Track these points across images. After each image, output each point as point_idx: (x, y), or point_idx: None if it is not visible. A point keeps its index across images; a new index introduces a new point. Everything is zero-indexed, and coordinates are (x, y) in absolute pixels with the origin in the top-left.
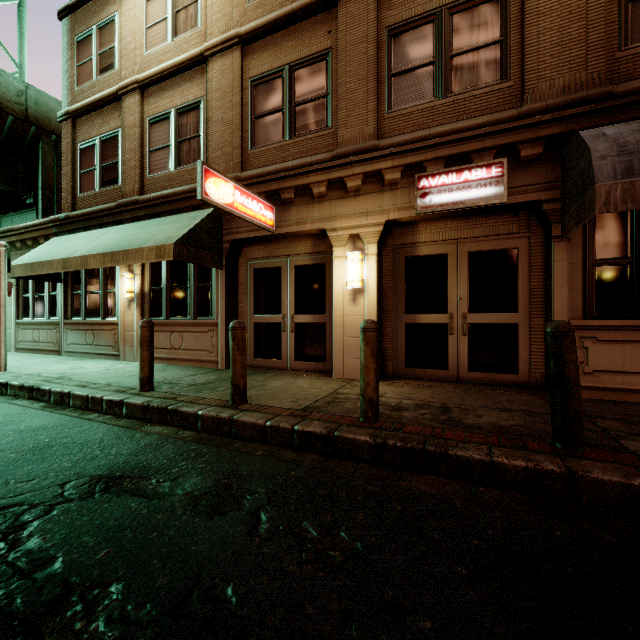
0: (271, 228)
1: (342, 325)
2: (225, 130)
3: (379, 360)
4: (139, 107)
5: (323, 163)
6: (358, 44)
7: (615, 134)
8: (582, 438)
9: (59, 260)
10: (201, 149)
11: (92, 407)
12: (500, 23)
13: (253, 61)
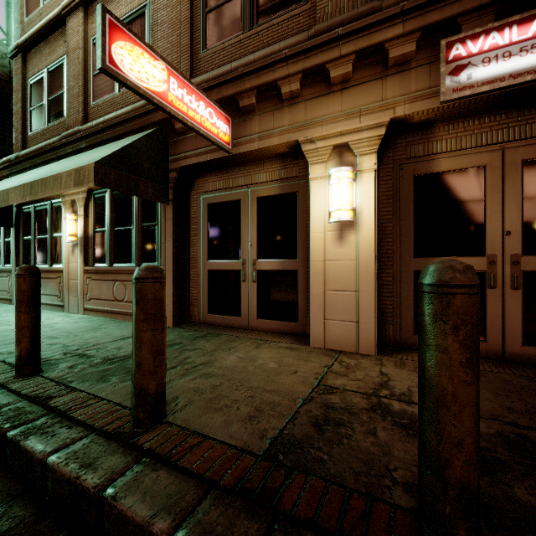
0: (226, 145)
1: (323, 273)
2: (172, 32)
3: (377, 324)
4: (82, 26)
5: (296, 45)
6: None
7: None
8: None
9: None
10: None
11: None
12: None
13: None
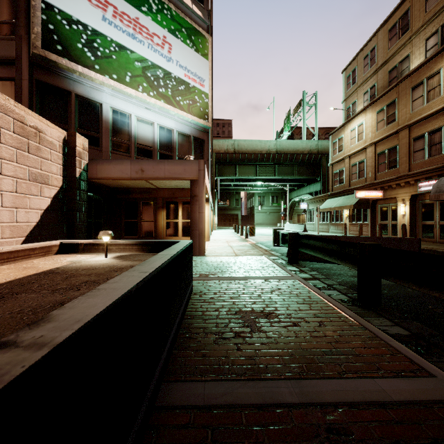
0: (381, 197)
1: (400, 225)
2: (370, 169)
3: (411, 235)
4: (348, 162)
5: (393, 180)
6: (404, 144)
7: (441, 181)
8: None
9: (329, 208)
10: (364, 173)
11: None
12: (441, 137)
13: (378, 148)
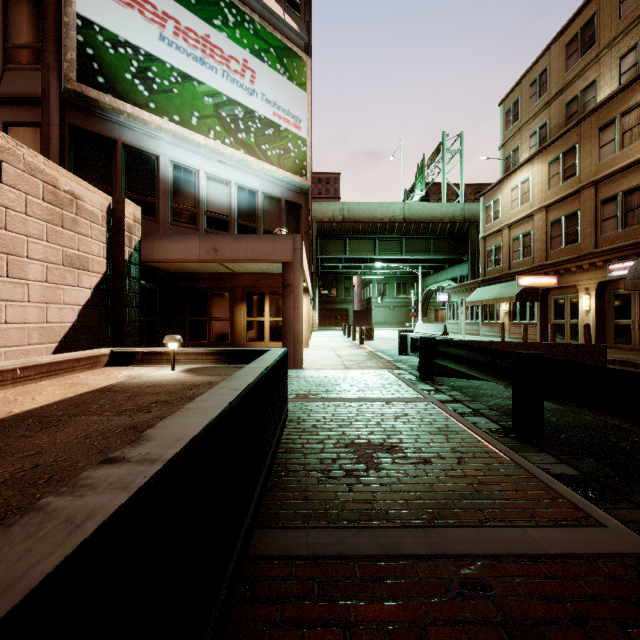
0: (554, 285)
1: (582, 325)
2: (539, 244)
3: (598, 340)
4: (508, 234)
5: (572, 260)
6: (588, 209)
7: None
8: None
9: (479, 301)
10: (531, 251)
11: None
12: None
13: (550, 214)
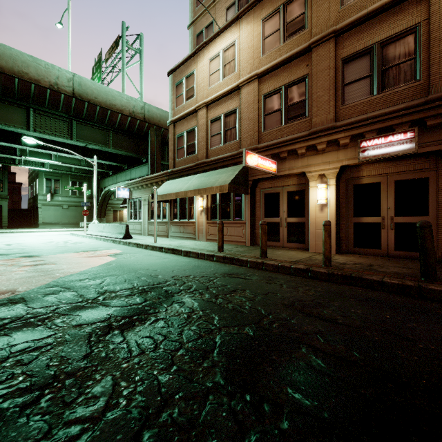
0: (274, 173)
1: (314, 223)
2: (249, 123)
3: (336, 243)
4: (206, 115)
5: (303, 137)
6: (324, 71)
7: None
8: (434, 275)
9: (174, 193)
10: (237, 133)
11: (200, 257)
12: (414, 47)
13: (264, 85)
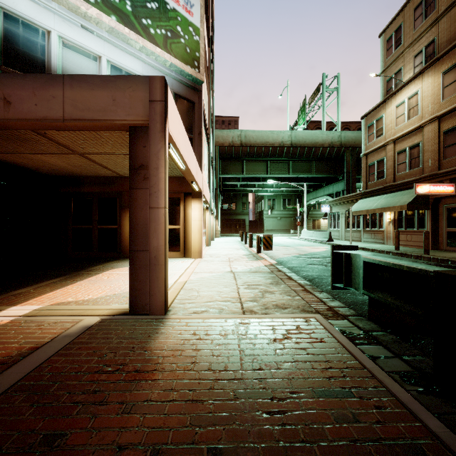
0: (451, 193)
1: None
2: (431, 154)
3: None
4: (393, 149)
5: None
6: None
7: None
8: None
9: (365, 210)
10: (420, 162)
11: (381, 253)
12: None
13: (444, 124)
